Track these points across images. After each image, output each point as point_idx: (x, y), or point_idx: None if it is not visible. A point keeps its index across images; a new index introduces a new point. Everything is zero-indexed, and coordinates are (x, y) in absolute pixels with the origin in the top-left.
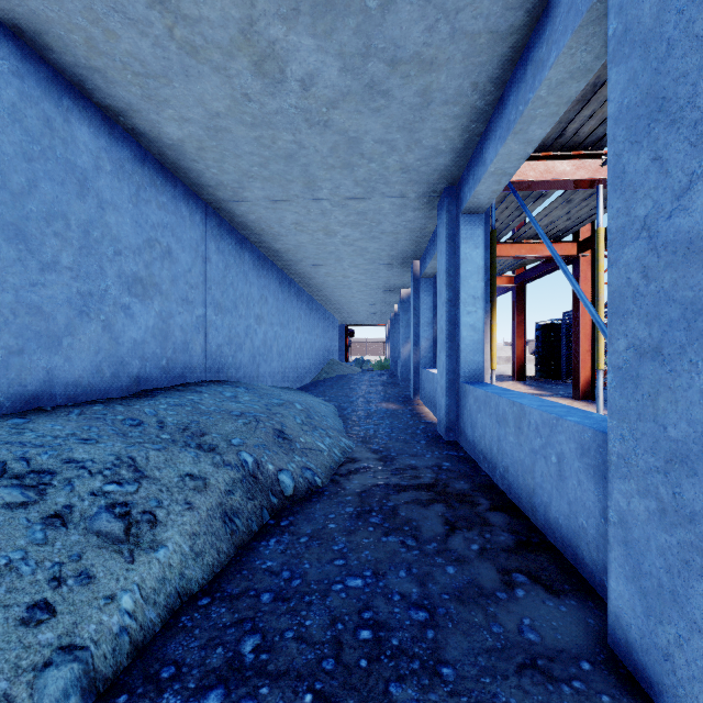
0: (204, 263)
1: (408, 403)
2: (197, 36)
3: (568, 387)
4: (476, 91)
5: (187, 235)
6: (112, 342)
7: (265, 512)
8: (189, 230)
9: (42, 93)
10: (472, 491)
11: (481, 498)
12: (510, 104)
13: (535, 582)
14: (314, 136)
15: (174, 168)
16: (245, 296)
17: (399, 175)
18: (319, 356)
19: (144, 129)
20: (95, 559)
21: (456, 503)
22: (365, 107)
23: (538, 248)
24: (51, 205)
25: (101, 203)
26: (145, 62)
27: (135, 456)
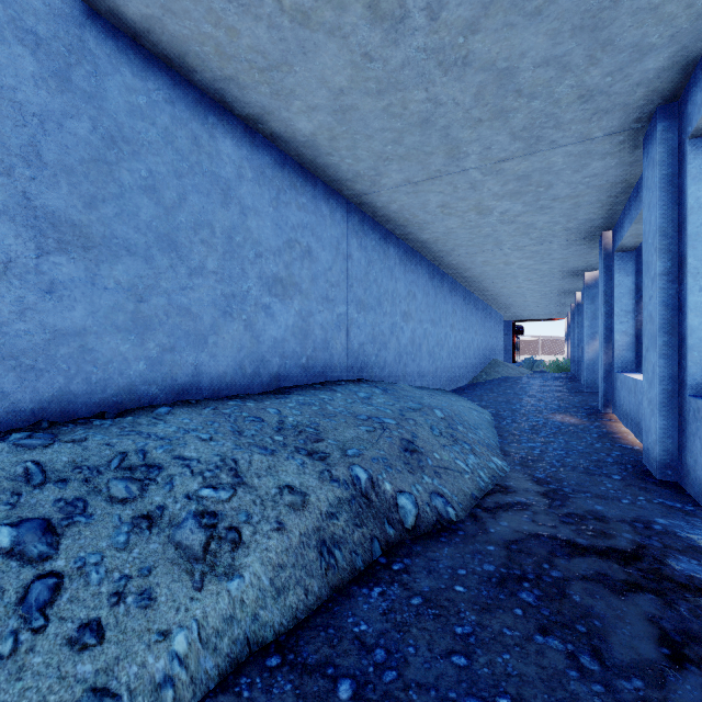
0: (345, 260)
1: (593, 417)
2: None
3: None
4: None
5: (327, 234)
6: (253, 340)
7: (376, 545)
8: (329, 228)
9: (190, 115)
10: None
11: None
12: None
13: None
14: (452, 84)
15: (312, 168)
16: (390, 292)
17: (576, 108)
18: (477, 355)
19: (280, 131)
20: (163, 577)
21: (682, 602)
22: (518, 14)
23: None
24: (198, 216)
25: (243, 210)
26: (265, 52)
27: (239, 459)
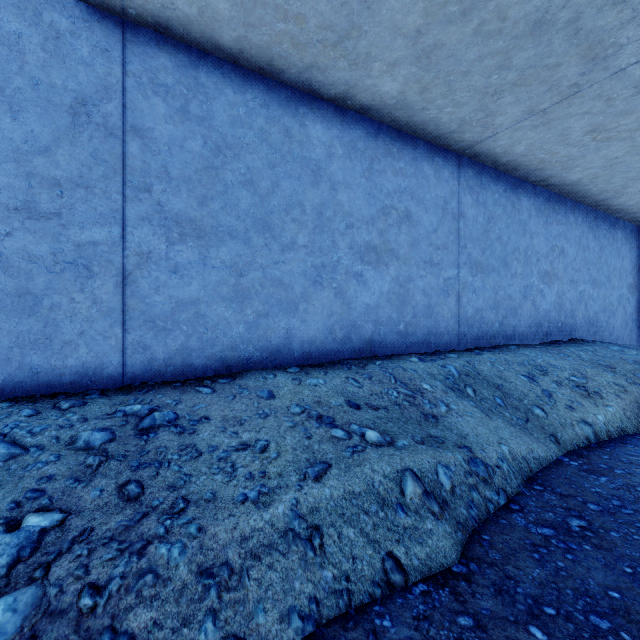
0: (584, 251)
1: None
2: (612, 133)
3: None
4: None
5: (572, 235)
6: (535, 311)
7: None
8: (574, 231)
9: (511, 193)
10: None
11: None
12: None
13: None
14: None
15: (566, 194)
16: (617, 269)
17: None
18: None
19: (554, 182)
20: (581, 400)
21: None
22: None
23: None
24: (514, 245)
25: (531, 235)
26: (570, 155)
27: (578, 368)
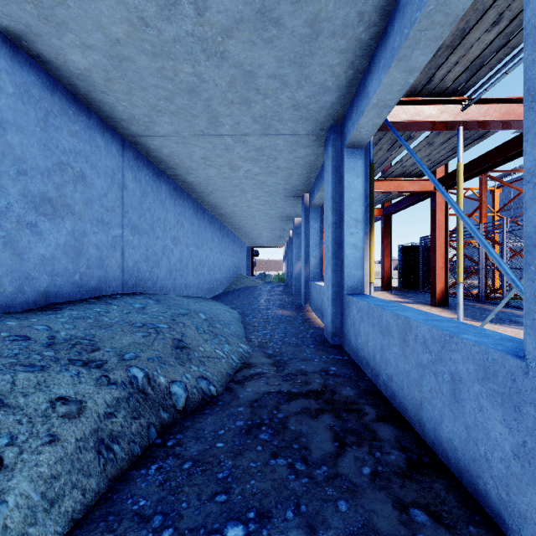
0: (121, 189)
1: (299, 310)
2: None
3: (425, 295)
4: (361, 22)
5: (102, 163)
6: (15, 257)
7: (152, 430)
8: (105, 158)
9: None
10: (358, 398)
11: (367, 406)
12: (394, 32)
13: (436, 522)
14: (213, 69)
15: (87, 100)
16: (162, 220)
17: (291, 112)
18: (229, 271)
19: (49, 55)
20: None
21: (344, 413)
22: (258, 37)
23: (404, 185)
24: None
25: (1, 123)
26: None
27: None
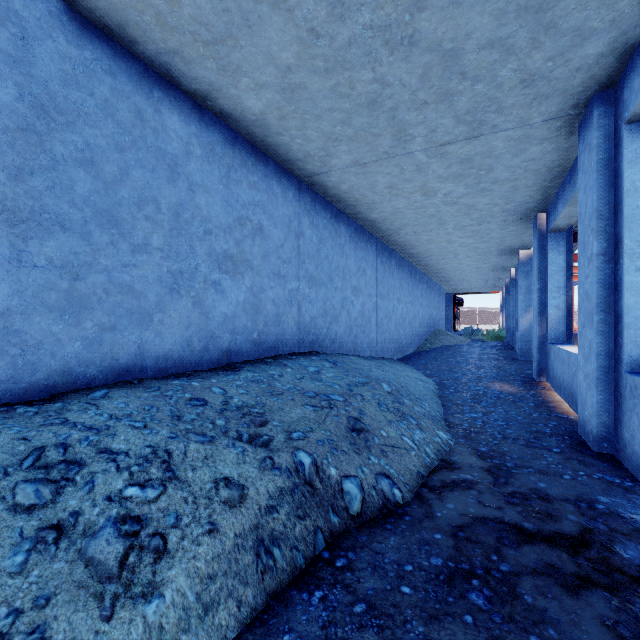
0: (297, 237)
1: (529, 385)
2: None
3: None
4: None
5: (279, 212)
6: (202, 317)
7: (319, 537)
8: (281, 206)
9: (133, 88)
10: None
11: None
12: None
13: None
14: (398, 65)
15: (264, 147)
16: (341, 268)
17: (518, 92)
18: (422, 326)
19: (229, 109)
20: (63, 607)
21: (637, 601)
22: None
23: None
24: (142, 191)
25: (191, 186)
26: (209, 24)
27: (173, 449)
